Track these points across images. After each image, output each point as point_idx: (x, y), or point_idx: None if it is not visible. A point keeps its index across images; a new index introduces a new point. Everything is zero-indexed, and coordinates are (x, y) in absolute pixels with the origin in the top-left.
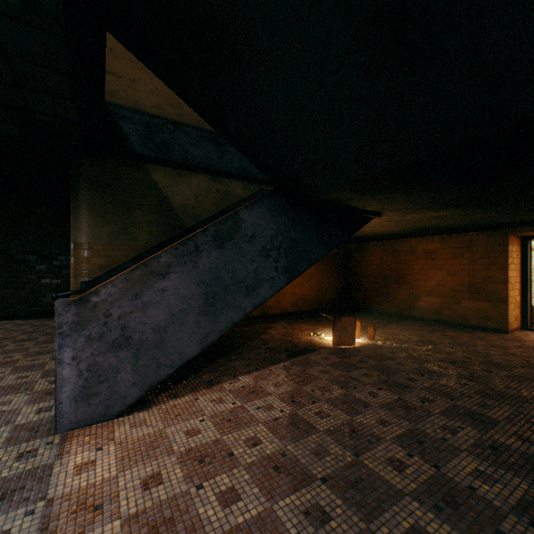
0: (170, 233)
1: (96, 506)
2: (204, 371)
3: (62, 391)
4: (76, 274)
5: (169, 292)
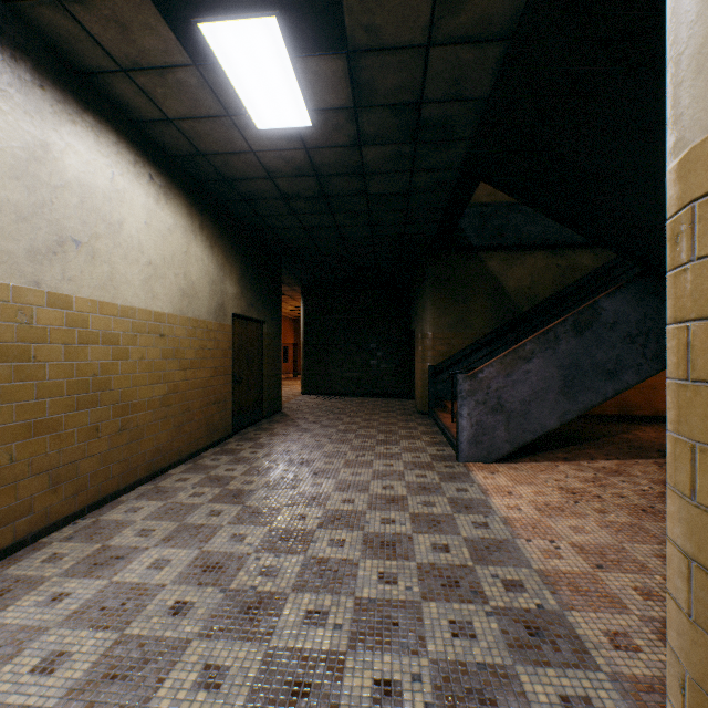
0: (503, 319)
1: (507, 493)
2: (555, 451)
3: (461, 435)
4: (423, 360)
5: (532, 373)
